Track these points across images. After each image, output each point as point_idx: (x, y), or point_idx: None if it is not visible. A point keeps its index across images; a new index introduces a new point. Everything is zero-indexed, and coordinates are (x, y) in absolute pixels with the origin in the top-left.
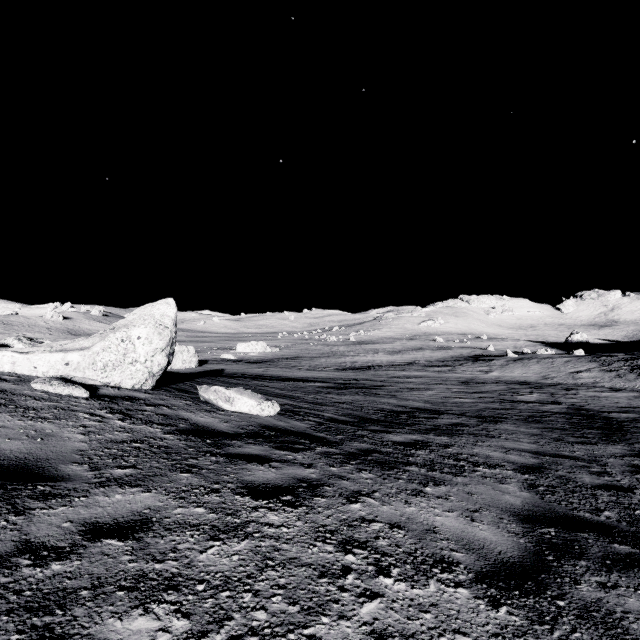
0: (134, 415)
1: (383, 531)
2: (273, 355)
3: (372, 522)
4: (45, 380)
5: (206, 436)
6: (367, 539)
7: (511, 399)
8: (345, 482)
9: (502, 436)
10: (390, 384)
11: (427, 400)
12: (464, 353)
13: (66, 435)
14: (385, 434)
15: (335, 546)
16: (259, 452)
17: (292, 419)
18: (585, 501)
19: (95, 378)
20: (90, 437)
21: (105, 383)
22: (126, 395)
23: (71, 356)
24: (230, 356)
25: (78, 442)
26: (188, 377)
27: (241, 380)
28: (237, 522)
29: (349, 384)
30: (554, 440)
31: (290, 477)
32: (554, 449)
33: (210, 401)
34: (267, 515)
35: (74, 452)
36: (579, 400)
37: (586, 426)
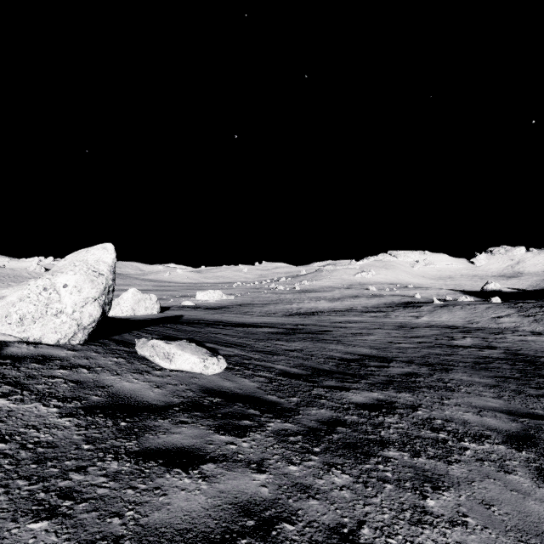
0: (31, 385)
1: None
2: (228, 302)
3: None
4: None
5: (122, 415)
6: None
7: (448, 344)
8: (313, 503)
9: (461, 389)
10: (334, 329)
11: (372, 345)
12: (395, 300)
13: None
14: (343, 392)
15: None
16: (190, 441)
17: (240, 376)
18: None
19: (9, 333)
20: None
21: (22, 338)
22: (40, 354)
23: None
24: (190, 303)
25: None
26: (140, 325)
27: (195, 327)
28: None
29: (297, 329)
30: (516, 393)
31: (228, 502)
32: (524, 406)
33: (147, 357)
34: None
35: None
36: (511, 344)
37: (535, 374)
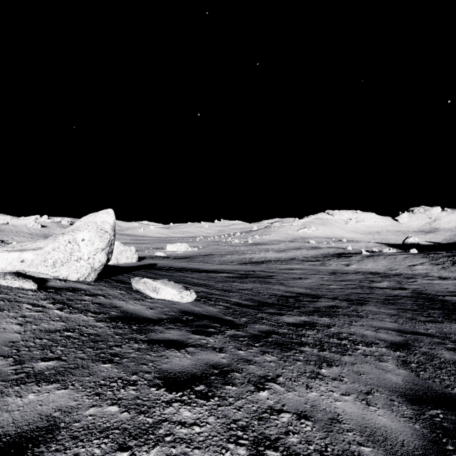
0: (73, 304)
1: (292, 424)
2: (193, 253)
3: (280, 413)
4: (0, 275)
5: (133, 322)
6: (278, 436)
7: (369, 286)
8: (252, 366)
9: (369, 316)
10: (278, 274)
11: (307, 287)
12: (330, 251)
13: (3, 326)
14: (280, 316)
15: (247, 448)
16: (177, 337)
17: (206, 304)
18: (453, 377)
19: (46, 272)
20: (26, 327)
21: (55, 276)
22: (70, 286)
23: (26, 255)
24: (162, 254)
25: (12, 333)
26: (127, 270)
27: (168, 272)
28: (149, 422)
29: (248, 274)
30: (409, 319)
31: (203, 363)
32: (412, 327)
33: (140, 290)
34: (180, 411)
35: (5, 344)
36: (419, 286)
37: (429, 307)
